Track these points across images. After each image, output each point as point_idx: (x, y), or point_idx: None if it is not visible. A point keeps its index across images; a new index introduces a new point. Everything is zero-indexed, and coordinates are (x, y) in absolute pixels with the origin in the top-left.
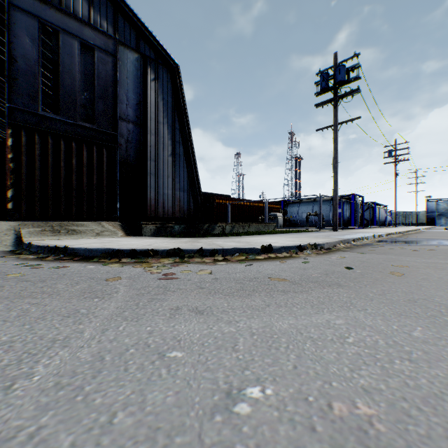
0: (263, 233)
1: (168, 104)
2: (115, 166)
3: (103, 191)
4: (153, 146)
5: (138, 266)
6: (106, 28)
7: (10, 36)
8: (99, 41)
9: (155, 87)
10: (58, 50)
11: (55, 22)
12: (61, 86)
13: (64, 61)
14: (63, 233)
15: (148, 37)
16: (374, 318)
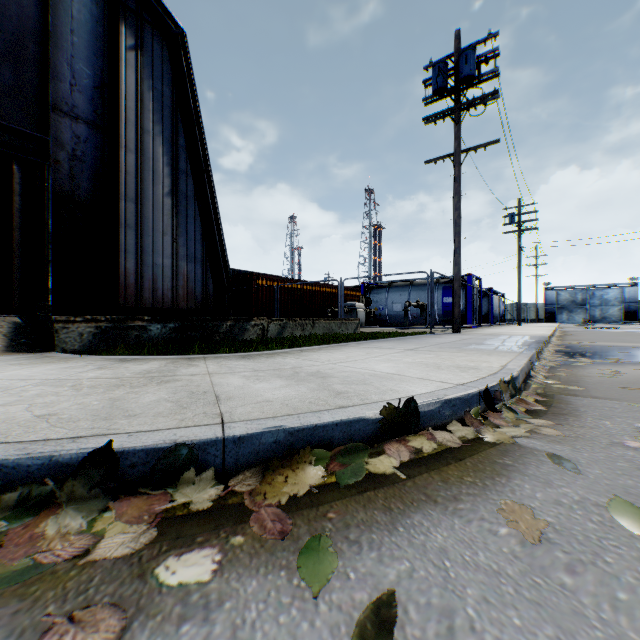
0: (343, 339)
1: (164, 100)
2: (45, 203)
3: (14, 253)
4: (133, 174)
5: None
6: None
7: None
8: None
9: (136, 62)
10: None
11: None
12: None
13: None
14: None
15: None
16: None
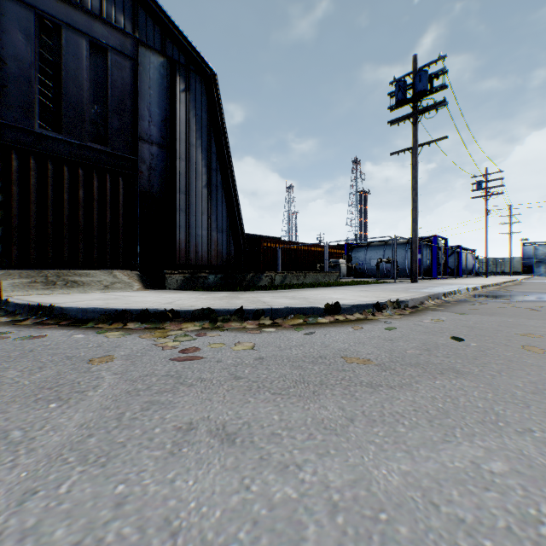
0: (323, 285)
1: (202, 122)
2: (135, 199)
3: (119, 231)
4: (183, 175)
5: (147, 335)
6: (123, 24)
7: None
8: (114, 40)
9: (185, 100)
10: (60, 50)
11: (56, 14)
12: (65, 96)
13: (68, 64)
14: (59, 285)
15: (177, 36)
16: None
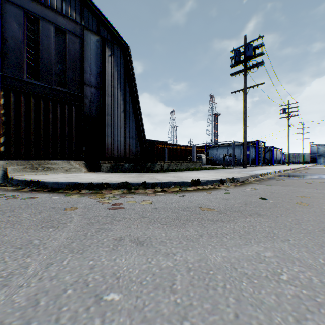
0: (192, 169)
1: (121, 74)
2: (82, 119)
3: (73, 138)
4: (110, 105)
5: (93, 196)
6: (75, 17)
7: (2, 21)
8: (69, 26)
9: (111, 61)
10: (38, 32)
11: (36, 11)
12: (41, 60)
13: (43, 41)
14: (40, 169)
15: (106, 24)
16: (299, 249)
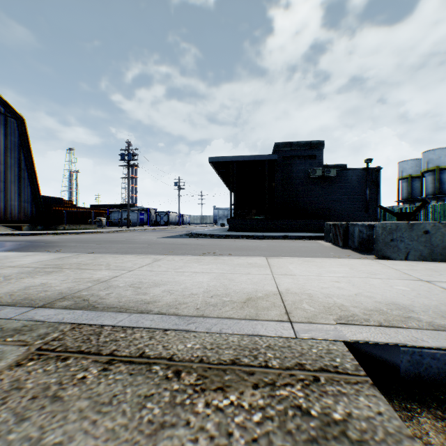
0: (87, 229)
1: (16, 143)
2: None
3: None
4: (4, 172)
5: (48, 235)
6: None
7: None
8: None
9: (5, 132)
10: None
11: None
12: None
13: None
14: None
15: (0, 99)
16: (92, 236)
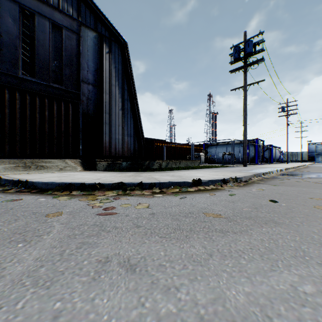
0: (191, 168)
1: (119, 71)
2: (79, 117)
3: (69, 136)
4: (107, 102)
5: (84, 199)
6: (72, 13)
7: None
8: (66, 22)
9: (109, 58)
10: (34, 28)
11: (32, 6)
12: (37, 56)
13: (39, 37)
14: (32, 168)
15: (104, 20)
16: None
